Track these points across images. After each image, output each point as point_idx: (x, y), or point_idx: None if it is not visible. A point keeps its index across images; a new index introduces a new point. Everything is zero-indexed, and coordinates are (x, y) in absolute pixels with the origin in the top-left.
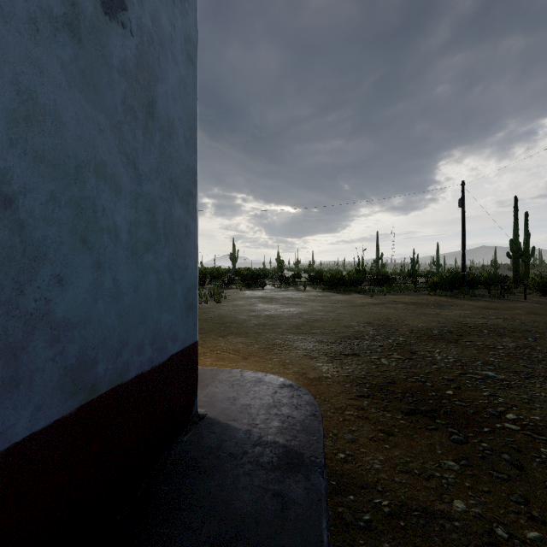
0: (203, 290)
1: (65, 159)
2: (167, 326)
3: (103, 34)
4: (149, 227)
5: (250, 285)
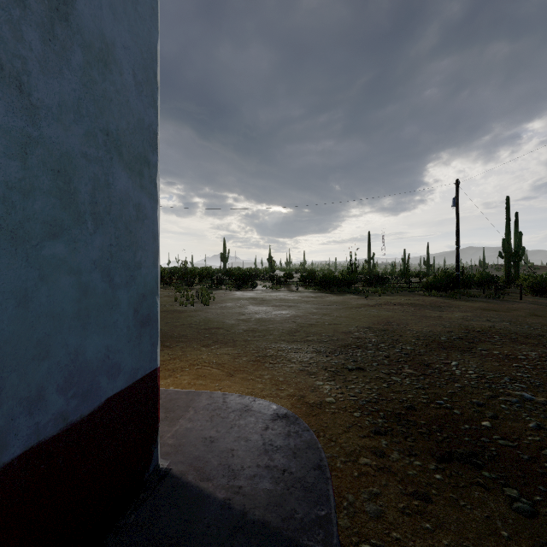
0: (191, 290)
1: None
2: (98, 356)
3: None
4: (57, 198)
5: (241, 285)
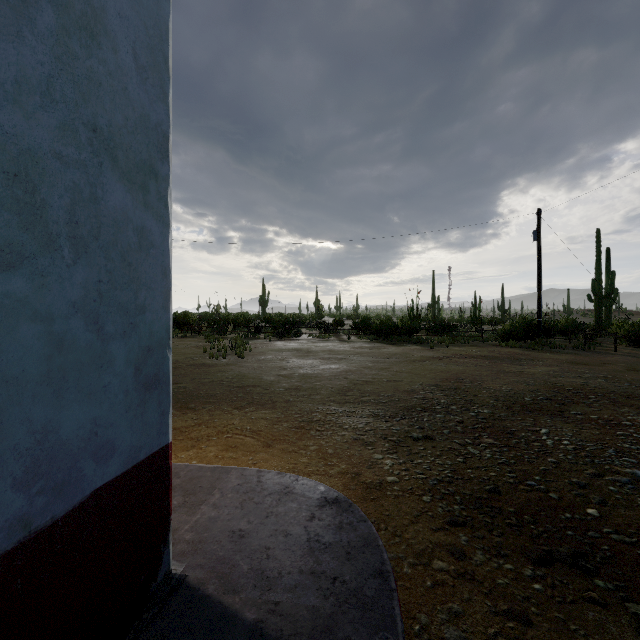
0: (224, 340)
1: None
2: (80, 433)
3: None
4: (13, 213)
5: (283, 334)
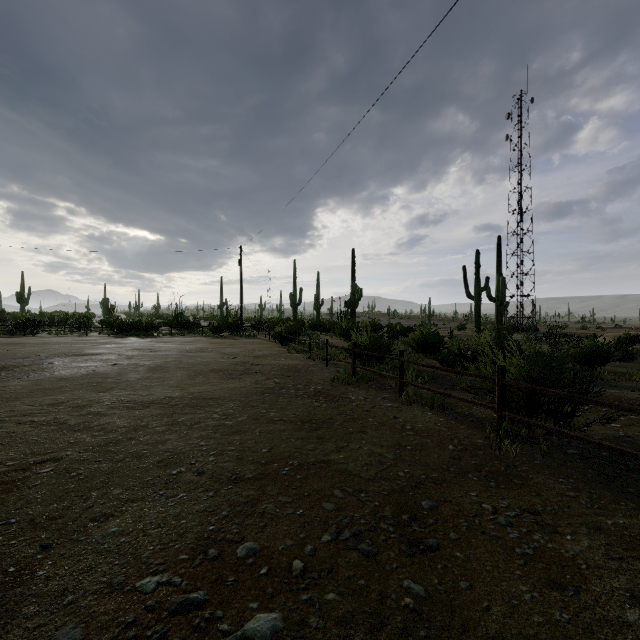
0: None
1: None
2: None
3: None
4: None
5: (14, 332)
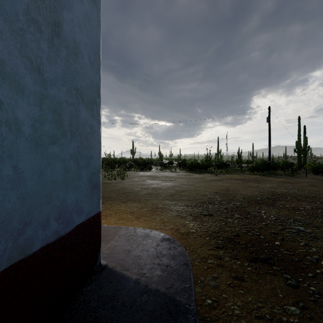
0: (114, 171)
1: None
2: (72, 203)
3: None
4: (54, 124)
5: (143, 168)
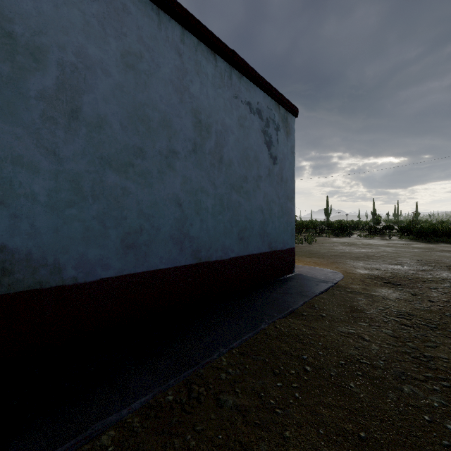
0: (300, 236)
1: (268, 201)
2: (285, 239)
3: (273, 170)
4: (281, 211)
5: (338, 234)
